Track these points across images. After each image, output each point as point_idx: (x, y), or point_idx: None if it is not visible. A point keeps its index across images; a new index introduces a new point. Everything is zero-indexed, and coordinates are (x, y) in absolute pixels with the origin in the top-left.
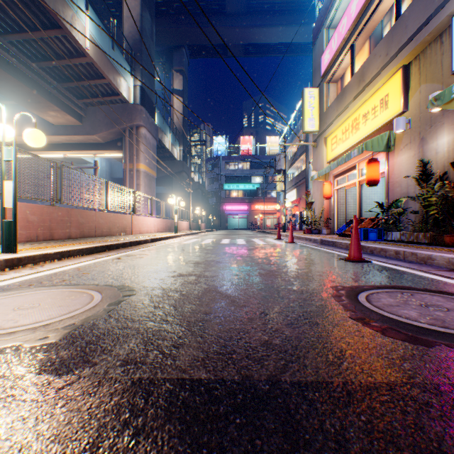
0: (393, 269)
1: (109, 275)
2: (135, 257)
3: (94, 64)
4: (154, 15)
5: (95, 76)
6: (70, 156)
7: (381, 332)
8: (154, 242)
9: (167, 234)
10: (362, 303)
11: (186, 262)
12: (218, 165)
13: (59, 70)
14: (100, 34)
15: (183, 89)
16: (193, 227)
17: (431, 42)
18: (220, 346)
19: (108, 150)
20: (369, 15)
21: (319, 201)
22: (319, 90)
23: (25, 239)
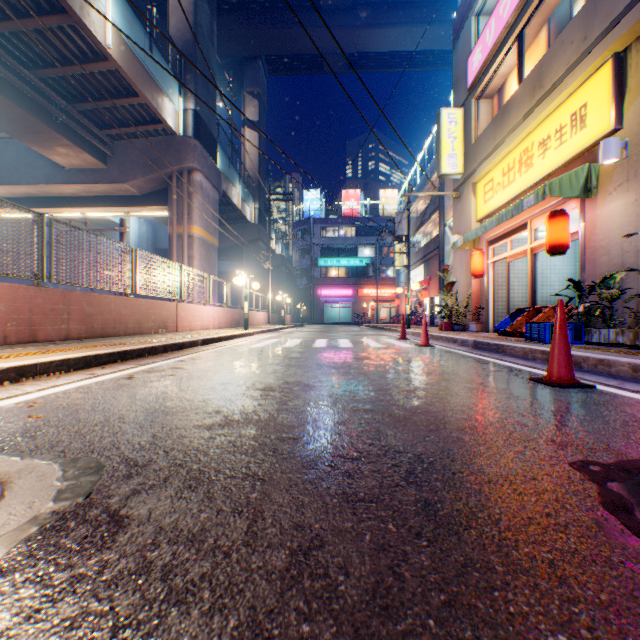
0: None
1: (78, 423)
2: (162, 374)
3: (121, 72)
4: (215, 7)
5: (124, 93)
6: (91, 215)
7: None
8: (209, 344)
9: (232, 331)
10: None
11: (247, 385)
12: (311, 231)
13: (70, 83)
14: (130, 27)
15: (259, 120)
16: (273, 320)
17: None
18: None
19: (147, 205)
20: None
21: (464, 280)
22: (464, 111)
23: None
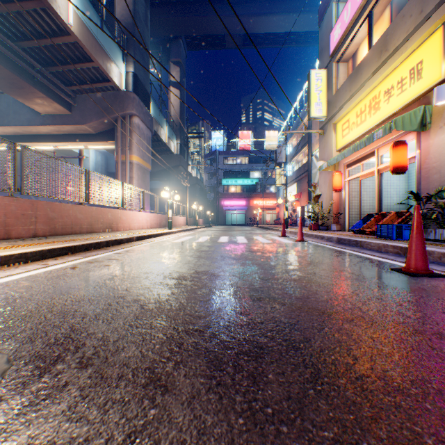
0: None
1: (10, 312)
2: (100, 264)
3: (80, 43)
4: None
5: (82, 60)
6: (61, 148)
7: None
8: (142, 240)
9: (160, 230)
10: None
11: (165, 275)
12: (216, 160)
13: (43, 52)
14: (86, 11)
15: (180, 81)
16: (190, 222)
17: None
18: None
19: (100, 141)
20: None
21: (327, 194)
22: (327, 71)
23: None
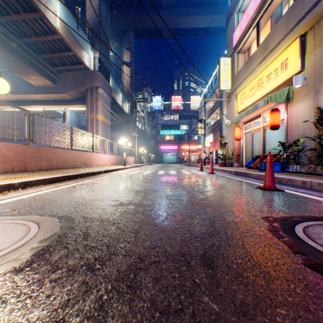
0: (307, 197)
1: (58, 204)
2: (88, 185)
3: (63, 40)
4: (109, 6)
5: (64, 50)
6: (47, 109)
7: None
8: (107, 173)
9: (118, 166)
10: (306, 242)
11: (128, 190)
12: (156, 117)
13: (38, 45)
14: (68, 17)
15: (130, 61)
16: (137, 161)
17: None
18: None
19: (75, 104)
20: None
21: (231, 142)
22: (231, 59)
23: (2, 171)
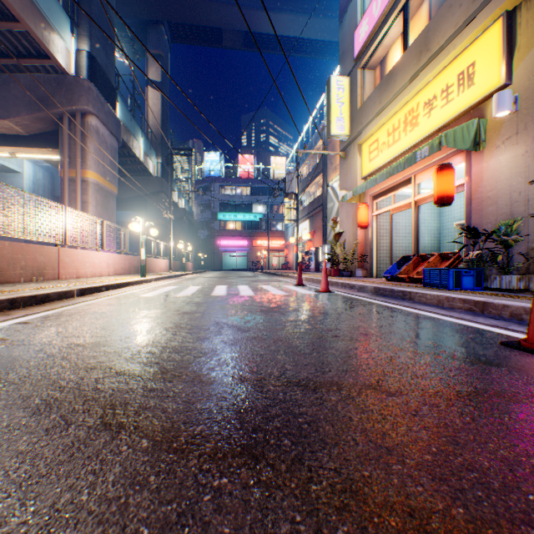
0: None
1: None
2: None
3: None
4: None
5: None
6: None
7: None
8: (90, 294)
9: (127, 278)
10: None
11: (80, 389)
12: (211, 189)
13: None
14: None
15: (162, 81)
16: (176, 267)
17: None
18: None
19: (35, 147)
20: None
21: (350, 231)
22: (350, 80)
23: None
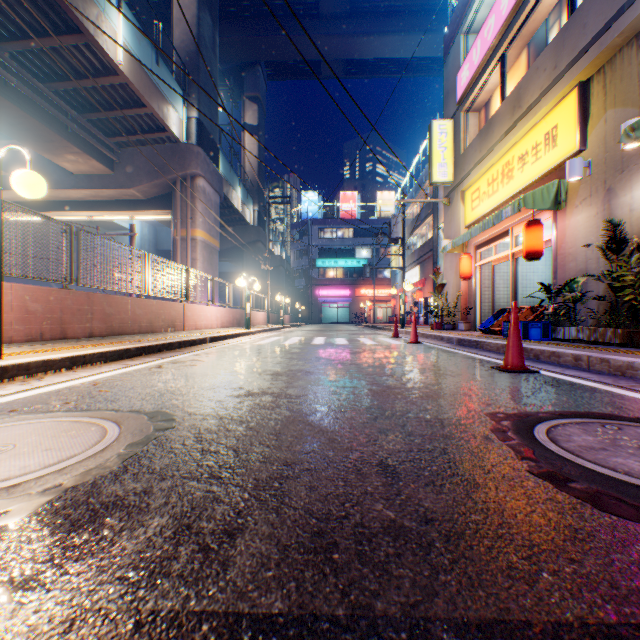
0: (575, 384)
1: (139, 394)
2: (185, 364)
3: (130, 85)
4: (217, 18)
5: (132, 104)
6: (97, 219)
7: (591, 502)
8: (216, 341)
9: (235, 330)
10: (544, 445)
11: (259, 372)
12: (309, 232)
13: (80, 95)
14: (138, 42)
15: (258, 124)
16: (272, 320)
17: (623, 47)
18: (311, 533)
19: (152, 209)
20: (528, 12)
21: (454, 282)
22: (454, 123)
23: (22, 338)
